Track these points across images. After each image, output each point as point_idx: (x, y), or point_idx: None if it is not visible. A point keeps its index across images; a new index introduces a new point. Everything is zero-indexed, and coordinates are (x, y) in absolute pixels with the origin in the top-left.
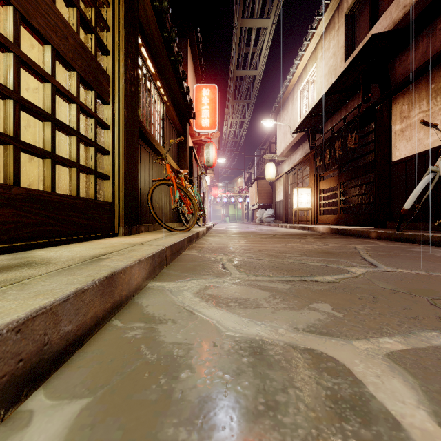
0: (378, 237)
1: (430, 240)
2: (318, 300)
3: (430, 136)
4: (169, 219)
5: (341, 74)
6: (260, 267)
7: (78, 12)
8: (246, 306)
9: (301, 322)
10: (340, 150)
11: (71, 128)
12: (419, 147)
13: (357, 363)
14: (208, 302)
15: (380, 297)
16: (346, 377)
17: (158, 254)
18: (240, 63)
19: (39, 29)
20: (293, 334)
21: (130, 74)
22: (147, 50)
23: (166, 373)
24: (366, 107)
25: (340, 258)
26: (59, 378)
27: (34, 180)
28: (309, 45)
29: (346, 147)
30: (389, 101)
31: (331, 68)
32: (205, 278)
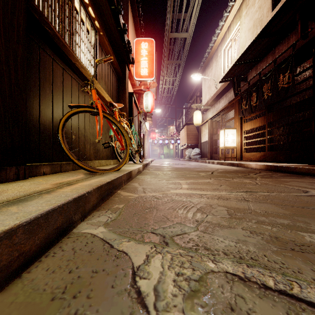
0: None
1: None
2: None
3: None
4: (105, 156)
5: (277, 12)
6: None
7: None
8: None
9: None
10: (269, 91)
11: None
12: None
13: None
14: None
15: None
16: None
17: None
18: (174, 27)
19: None
20: None
21: None
22: None
23: None
24: (298, 47)
25: None
26: None
27: None
28: (234, 6)
29: (277, 88)
30: None
31: (257, 21)
32: None
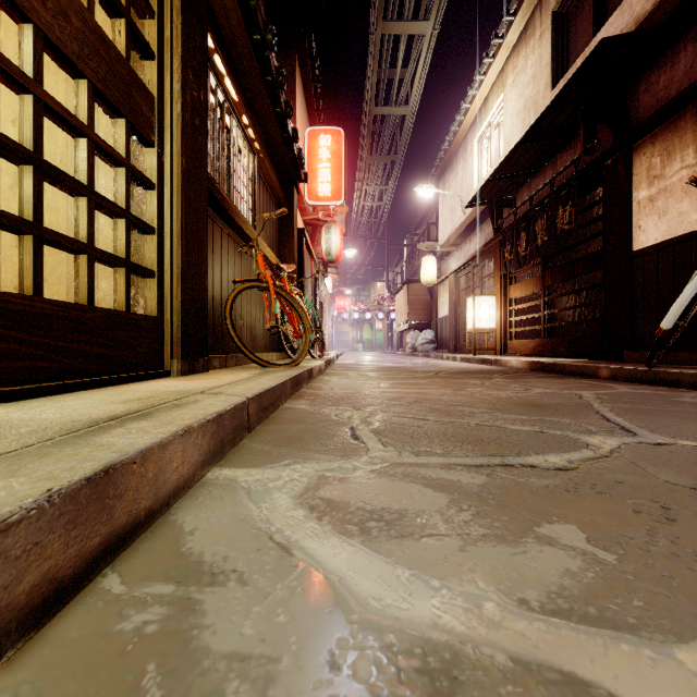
0: (613, 377)
1: None
2: (551, 516)
3: None
4: (263, 346)
5: (547, 108)
6: (420, 434)
7: None
8: (402, 531)
9: (530, 580)
10: (544, 234)
11: (76, 181)
12: (682, 225)
13: None
14: (322, 519)
15: (675, 506)
16: None
17: (232, 413)
18: (381, 94)
19: None
20: (520, 622)
21: (192, 95)
22: (224, 60)
23: None
24: (588, 162)
25: (561, 415)
26: None
27: None
28: (493, 65)
29: (555, 229)
30: (629, 151)
31: (529, 101)
32: (319, 460)
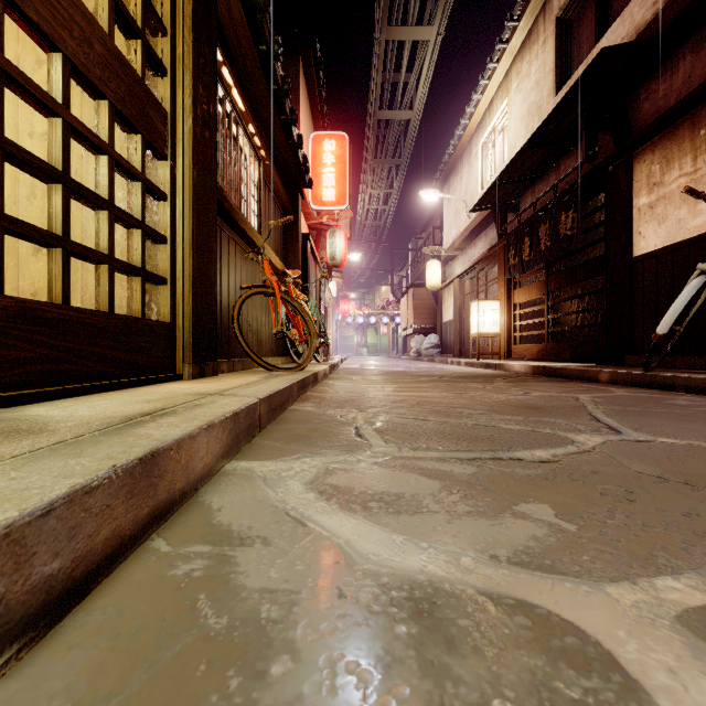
0: (612, 380)
1: (700, 385)
2: (528, 497)
3: (697, 214)
4: (269, 351)
5: (550, 115)
6: (420, 432)
7: (111, 0)
8: (399, 509)
9: (502, 542)
10: (547, 239)
11: (98, 196)
12: (680, 232)
13: (624, 638)
14: (330, 500)
15: (638, 491)
16: (607, 675)
17: (246, 412)
18: (385, 98)
19: (40, 23)
20: (489, 570)
21: (202, 109)
22: (231, 72)
23: (242, 664)
24: (590, 168)
25: (554, 416)
26: (24, 676)
27: (42, 286)
28: (497, 70)
29: (558, 234)
30: (629, 158)
31: (533, 106)
32: (326, 454)
